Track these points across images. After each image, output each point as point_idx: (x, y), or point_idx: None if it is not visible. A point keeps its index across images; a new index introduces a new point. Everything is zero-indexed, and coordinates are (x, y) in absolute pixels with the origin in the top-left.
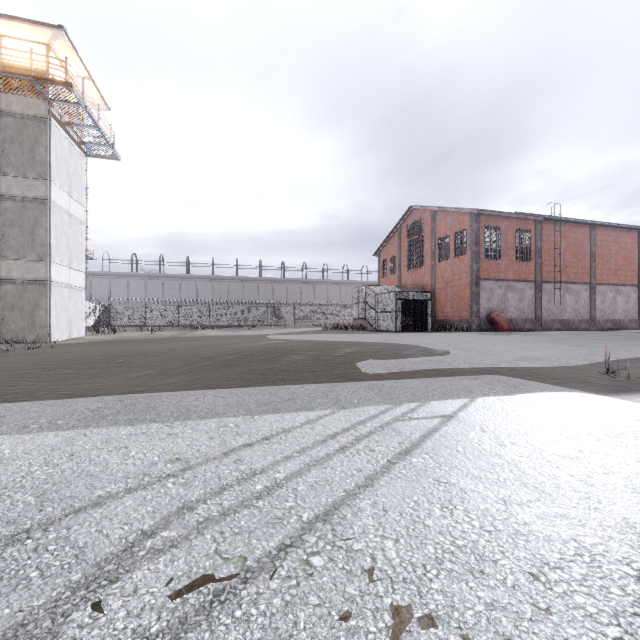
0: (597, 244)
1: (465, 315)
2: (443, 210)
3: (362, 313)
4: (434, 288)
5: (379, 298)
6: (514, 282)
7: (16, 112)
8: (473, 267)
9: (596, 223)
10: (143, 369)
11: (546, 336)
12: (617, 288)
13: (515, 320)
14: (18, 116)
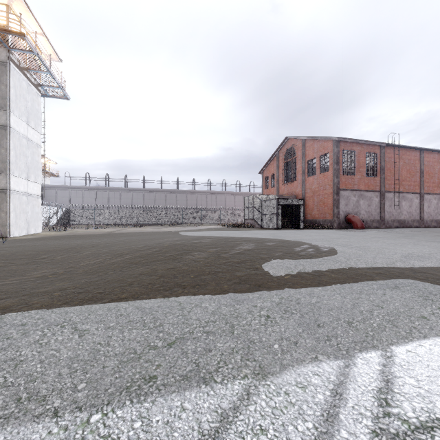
0: (425, 164)
1: (328, 216)
2: (311, 139)
3: (251, 215)
4: (304, 196)
5: (264, 204)
6: (365, 192)
7: None
8: (334, 180)
9: (425, 148)
10: (56, 266)
11: (395, 232)
12: (439, 196)
13: (365, 220)
14: None
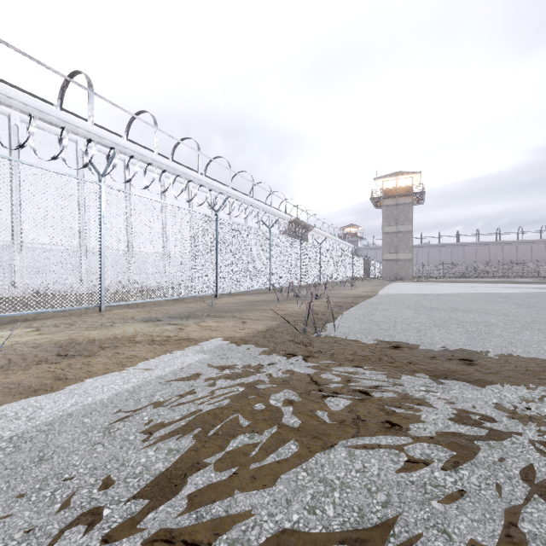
0: None
1: None
2: None
3: None
4: None
5: None
6: None
7: (402, 203)
8: None
9: None
10: None
11: None
12: None
13: None
14: (402, 204)
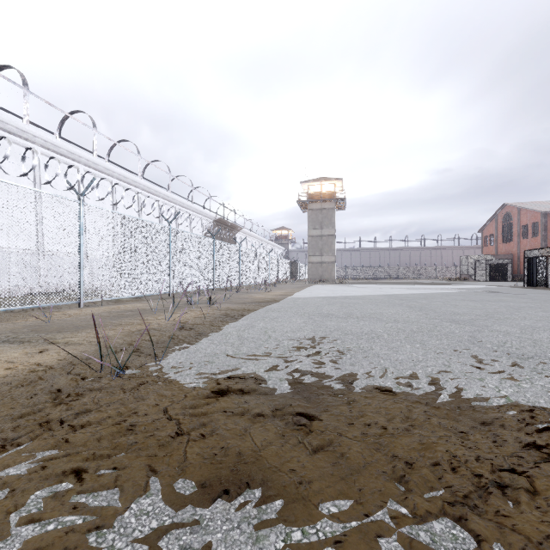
0: None
1: None
2: (525, 208)
3: (466, 271)
4: (519, 255)
5: (476, 263)
6: None
7: (326, 208)
8: (542, 244)
9: None
10: None
11: None
12: None
13: None
14: (326, 209)
